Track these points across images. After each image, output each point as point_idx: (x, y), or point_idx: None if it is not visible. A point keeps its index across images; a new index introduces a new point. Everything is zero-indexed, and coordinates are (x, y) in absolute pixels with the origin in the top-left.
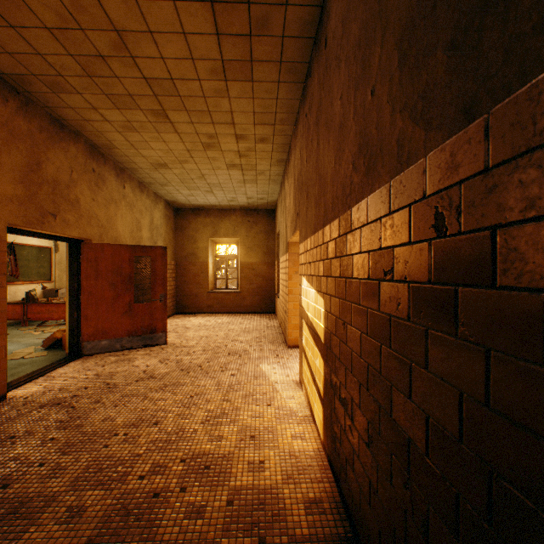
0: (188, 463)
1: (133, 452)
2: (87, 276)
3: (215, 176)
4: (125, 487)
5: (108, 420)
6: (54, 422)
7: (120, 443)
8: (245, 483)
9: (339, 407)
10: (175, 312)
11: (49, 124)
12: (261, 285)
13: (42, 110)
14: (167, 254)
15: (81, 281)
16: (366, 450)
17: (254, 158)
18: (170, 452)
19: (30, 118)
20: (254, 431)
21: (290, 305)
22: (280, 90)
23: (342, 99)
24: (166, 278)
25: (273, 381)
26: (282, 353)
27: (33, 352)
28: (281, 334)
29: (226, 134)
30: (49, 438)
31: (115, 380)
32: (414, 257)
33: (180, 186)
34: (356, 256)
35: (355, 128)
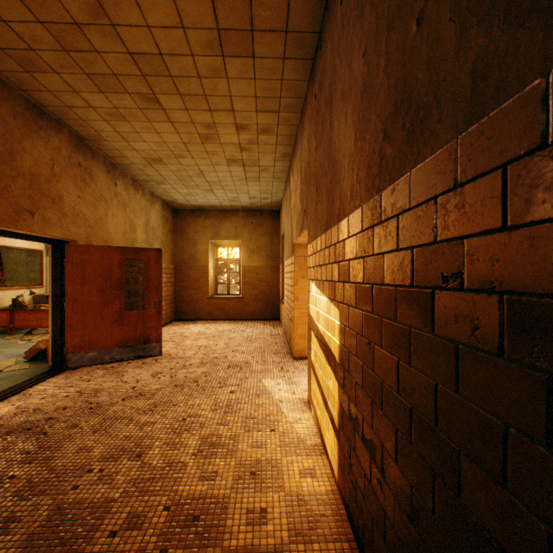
0: (172, 512)
1: (107, 496)
2: (72, 281)
3: (215, 173)
4: (90, 549)
5: (83, 450)
6: (19, 454)
7: (93, 482)
8: (242, 542)
9: (362, 449)
10: (174, 319)
11: (25, 110)
12: (264, 290)
13: (17, 94)
14: (165, 257)
15: (65, 287)
16: (408, 525)
17: (257, 152)
18: (152, 496)
19: (0, 101)
20: (255, 465)
21: (296, 313)
22: (285, 69)
23: (366, 53)
24: (160, 283)
25: (277, 399)
26: (287, 365)
27: (14, 364)
28: (286, 343)
29: (225, 124)
30: (9, 475)
31: (99, 398)
32: (515, 252)
33: (178, 184)
34: (390, 255)
35: (388, 83)
